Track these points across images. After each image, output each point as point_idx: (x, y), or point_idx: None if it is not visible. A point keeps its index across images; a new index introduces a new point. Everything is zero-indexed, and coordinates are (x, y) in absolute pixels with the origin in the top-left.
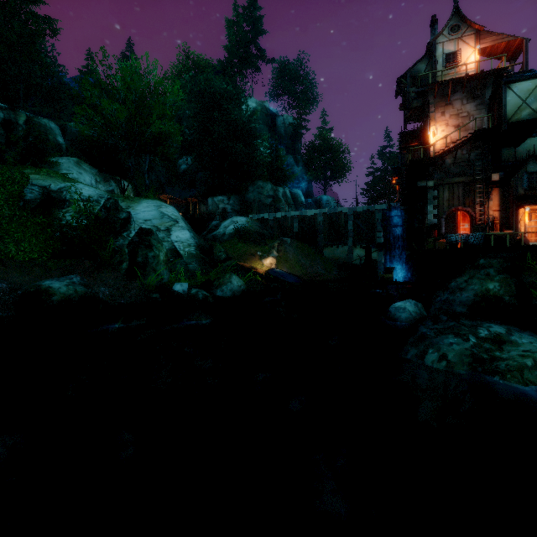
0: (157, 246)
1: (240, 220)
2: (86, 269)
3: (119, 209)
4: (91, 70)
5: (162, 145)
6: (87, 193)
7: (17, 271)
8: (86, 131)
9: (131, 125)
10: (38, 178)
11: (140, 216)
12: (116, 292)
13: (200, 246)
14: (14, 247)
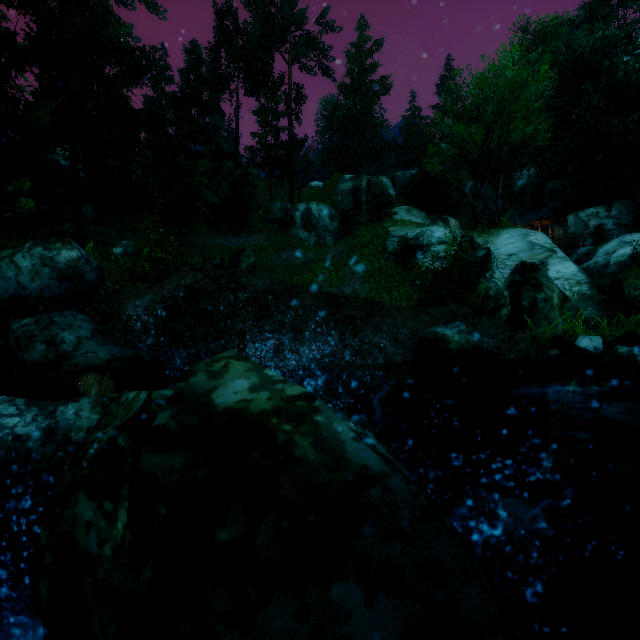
0: (548, 285)
1: (639, 238)
2: (466, 316)
3: (475, 246)
4: (413, 110)
5: (519, 155)
6: (442, 234)
7: (410, 318)
8: (436, 168)
9: (487, 142)
10: (395, 229)
11: (502, 251)
12: (501, 344)
13: (592, 283)
14: (387, 297)
